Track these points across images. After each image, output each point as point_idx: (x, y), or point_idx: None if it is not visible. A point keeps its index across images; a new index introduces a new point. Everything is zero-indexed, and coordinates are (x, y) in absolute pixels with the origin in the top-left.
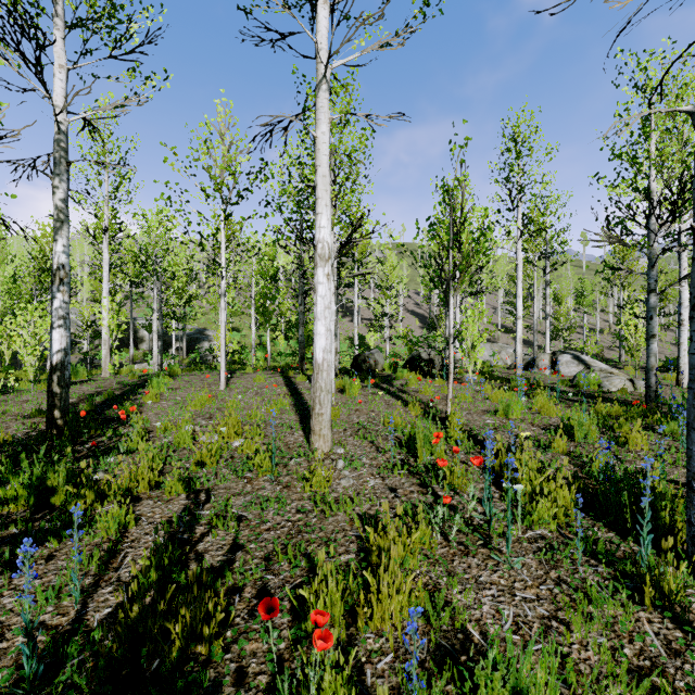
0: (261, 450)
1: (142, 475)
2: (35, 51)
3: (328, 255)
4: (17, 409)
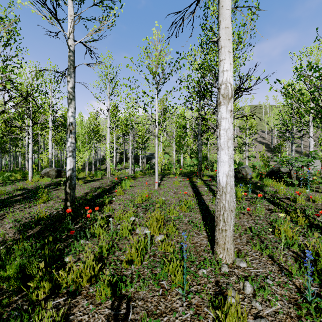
0: (174, 259)
1: (87, 270)
2: (50, 1)
3: (230, 94)
4: (63, 195)
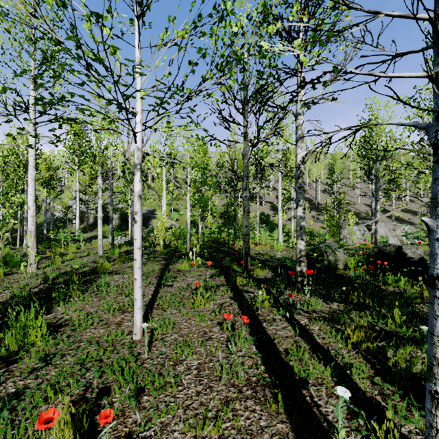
0: None
1: None
2: None
3: None
4: None
